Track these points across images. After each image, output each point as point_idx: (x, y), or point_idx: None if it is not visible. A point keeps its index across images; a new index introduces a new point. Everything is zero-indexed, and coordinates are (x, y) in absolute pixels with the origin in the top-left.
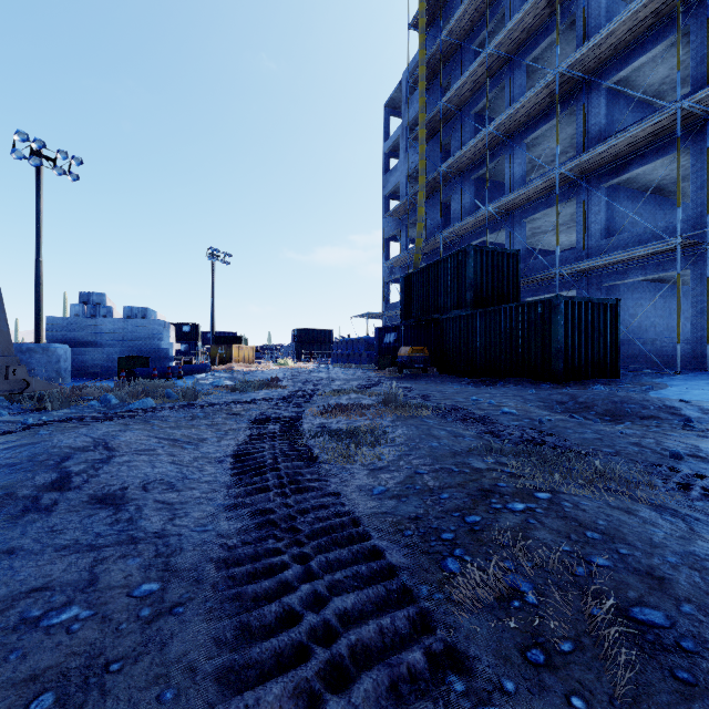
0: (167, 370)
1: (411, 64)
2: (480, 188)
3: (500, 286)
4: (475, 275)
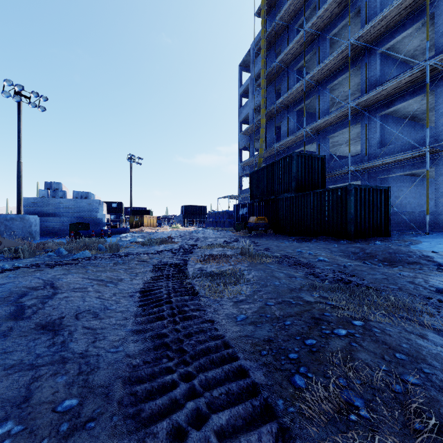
0: (101, 232)
1: (256, 39)
2: (299, 117)
3: (313, 178)
4: (297, 171)
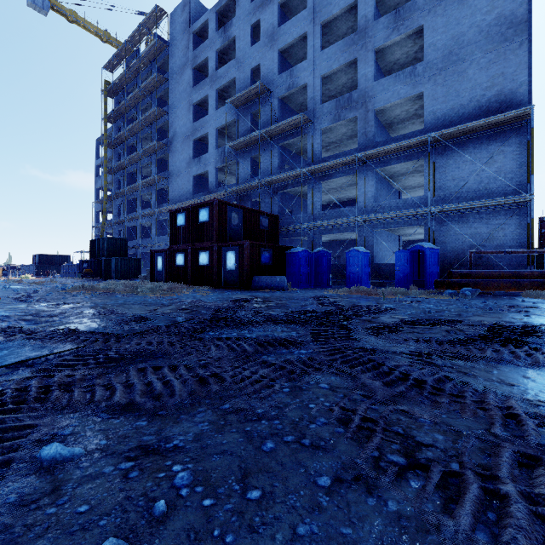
0: None
1: (108, 131)
2: (134, 203)
3: (119, 250)
4: (109, 246)
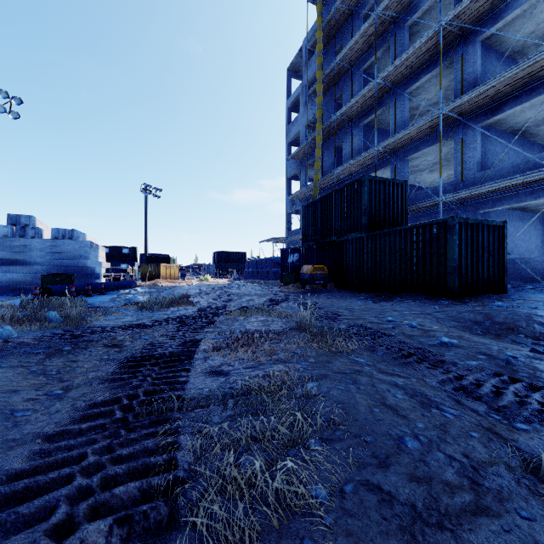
0: (87, 287)
1: (309, 34)
2: (367, 134)
3: (390, 212)
4: (370, 201)
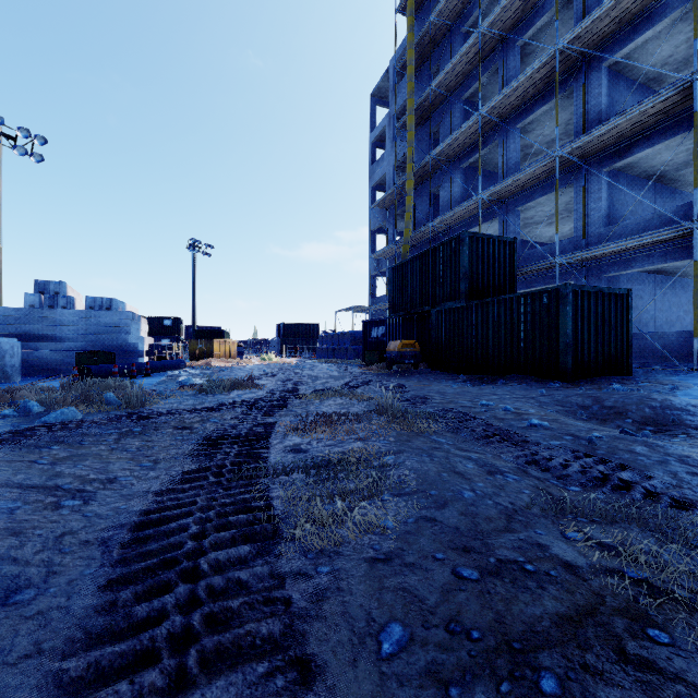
0: (131, 367)
1: (398, 51)
2: (470, 177)
3: (496, 276)
4: (470, 264)
